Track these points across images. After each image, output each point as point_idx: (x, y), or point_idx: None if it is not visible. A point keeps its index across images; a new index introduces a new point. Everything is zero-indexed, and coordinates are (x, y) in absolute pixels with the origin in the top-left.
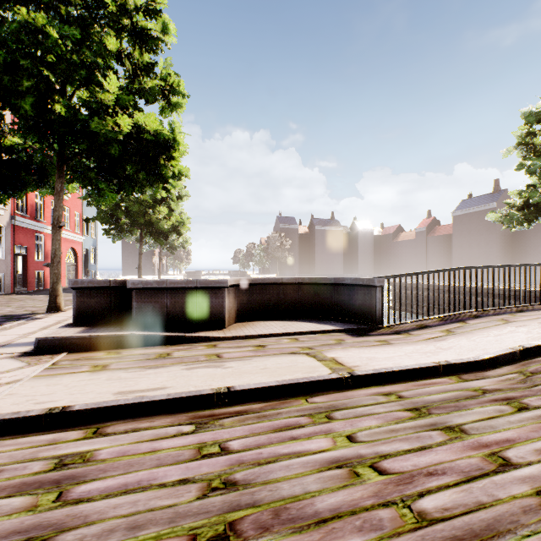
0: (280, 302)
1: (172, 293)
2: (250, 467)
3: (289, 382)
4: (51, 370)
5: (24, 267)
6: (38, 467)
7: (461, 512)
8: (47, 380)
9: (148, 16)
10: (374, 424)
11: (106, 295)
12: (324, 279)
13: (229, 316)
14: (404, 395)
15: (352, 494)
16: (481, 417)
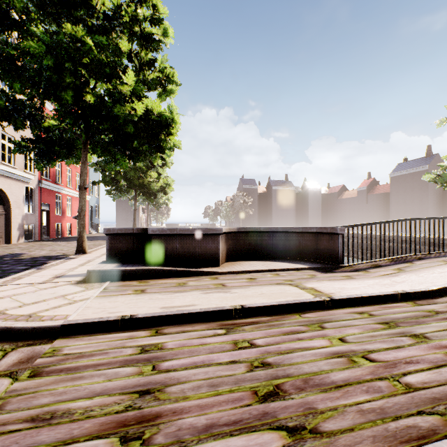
0: (258, 246)
1: (180, 238)
2: (276, 355)
3: (285, 303)
4: (106, 293)
5: (47, 220)
6: (130, 351)
7: (436, 385)
8: (107, 299)
9: (153, 23)
10: (357, 332)
11: (130, 240)
12: (293, 228)
13: (221, 257)
14: (374, 313)
15: (354, 372)
16: (438, 329)
